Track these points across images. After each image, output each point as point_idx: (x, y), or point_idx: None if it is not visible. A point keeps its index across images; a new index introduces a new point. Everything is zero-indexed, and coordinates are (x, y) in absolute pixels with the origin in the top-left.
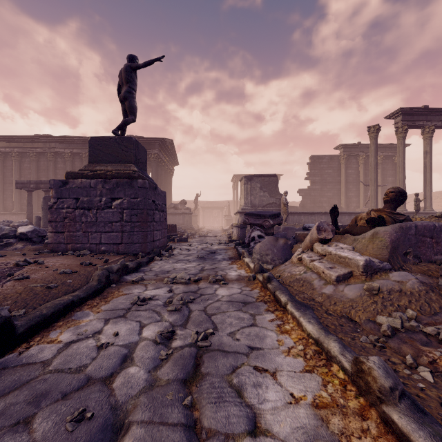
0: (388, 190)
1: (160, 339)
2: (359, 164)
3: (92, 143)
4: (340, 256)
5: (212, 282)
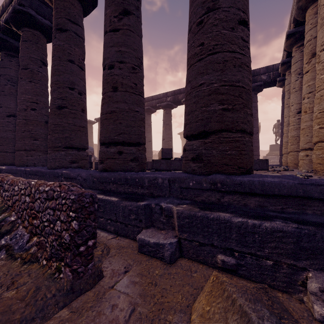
0: None
1: None
2: None
3: (271, 146)
4: None
5: None
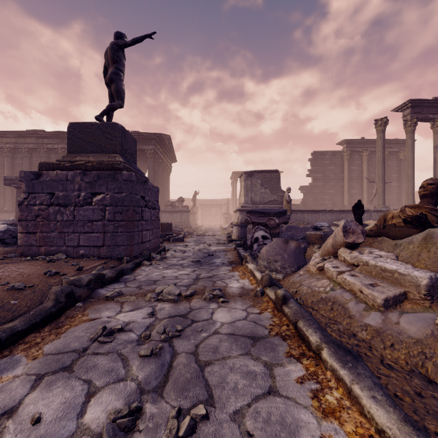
0: (425, 182)
1: (109, 435)
2: (363, 160)
3: (72, 131)
4: (384, 269)
5: (208, 298)
